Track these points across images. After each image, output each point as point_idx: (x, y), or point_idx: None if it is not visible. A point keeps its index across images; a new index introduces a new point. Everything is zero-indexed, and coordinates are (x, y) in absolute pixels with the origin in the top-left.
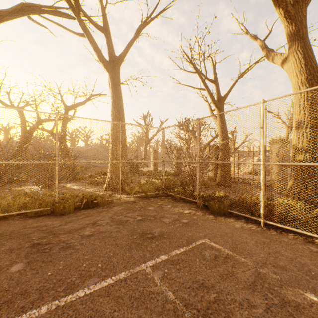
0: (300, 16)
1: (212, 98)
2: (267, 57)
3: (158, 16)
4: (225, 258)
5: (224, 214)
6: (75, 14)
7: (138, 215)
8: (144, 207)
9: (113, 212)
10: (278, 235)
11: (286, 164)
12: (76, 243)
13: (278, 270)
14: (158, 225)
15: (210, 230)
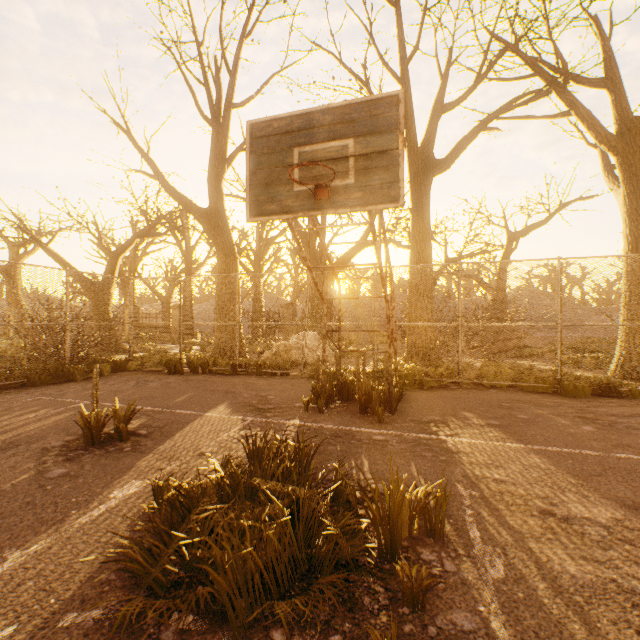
0: None
1: None
2: None
3: None
4: None
5: None
6: (557, 89)
7: None
8: None
9: None
10: None
11: None
12: None
13: None
14: None
15: None
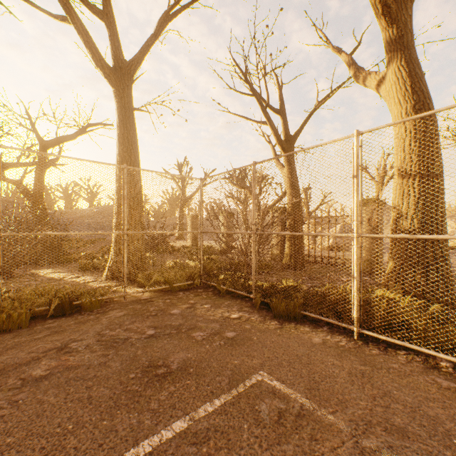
0: (405, 14)
1: (277, 136)
2: (355, 78)
3: (194, 2)
4: (297, 417)
5: (296, 318)
6: None
7: (150, 326)
8: (164, 310)
9: (106, 323)
10: (383, 356)
11: (395, 236)
12: (2, 400)
13: (396, 439)
14: (181, 346)
15: (273, 352)
